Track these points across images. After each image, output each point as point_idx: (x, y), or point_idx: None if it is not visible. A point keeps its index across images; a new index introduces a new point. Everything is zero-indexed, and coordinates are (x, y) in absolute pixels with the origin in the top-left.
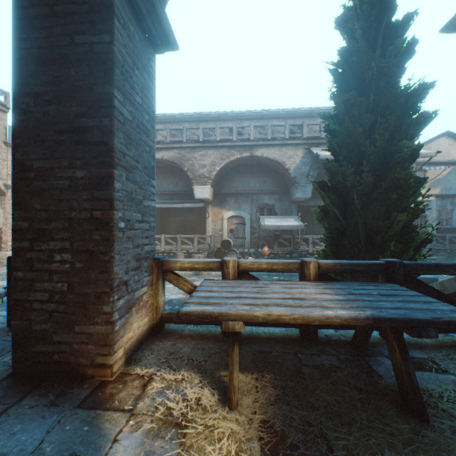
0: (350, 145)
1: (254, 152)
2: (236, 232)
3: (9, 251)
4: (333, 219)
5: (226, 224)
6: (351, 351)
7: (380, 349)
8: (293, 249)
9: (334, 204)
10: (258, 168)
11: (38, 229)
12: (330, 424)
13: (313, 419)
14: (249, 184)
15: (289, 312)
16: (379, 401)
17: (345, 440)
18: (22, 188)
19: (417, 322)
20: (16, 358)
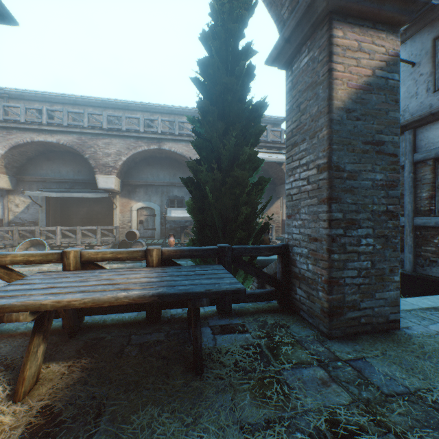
0: (209, 147)
1: (162, 145)
2: (146, 223)
3: None
4: (198, 211)
5: (135, 216)
6: (184, 326)
7: (209, 321)
8: None
9: (198, 197)
10: (168, 161)
11: None
12: (115, 394)
13: (100, 393)
14: (159, 176)
15: (82, 297)
16: (174, 365)
17: (117, 405)
18: None
19: (194, 294)
20: None
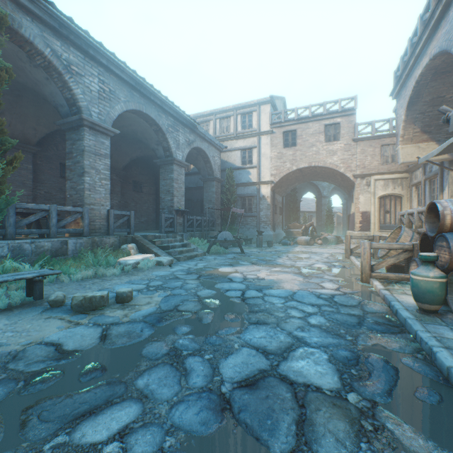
0: None
1: None
2: None
3: (356, 232)
4: None
5: None
6: None
7: None
8: None
9: None
10: None
11: None
12: None
13: None
14: None
15: None
16: None
17: None
18: None
19: None
20: None
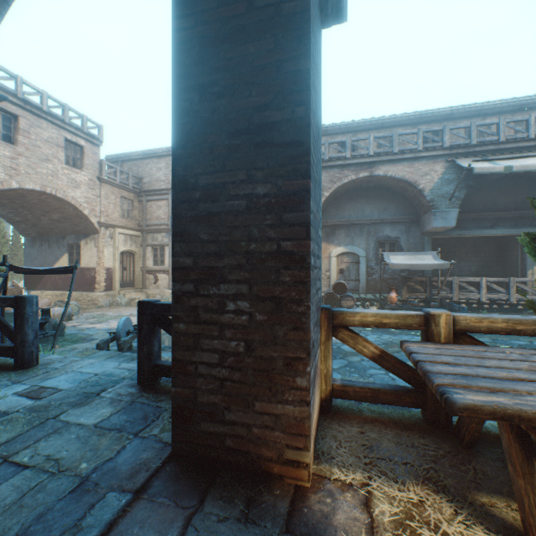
0: None
1: (373, 170)
2: (347, 273)
3: (102, 292)
4: None
5: (334, 263)
6: None
7: None
8: (429, 295)
9: None
10: (376, 191)
11: (205, 267)
12: None
13: None
14: (364, 212)
15: None
16: None
17: None
18: (184, 213)
19: None
20: (176, 437)
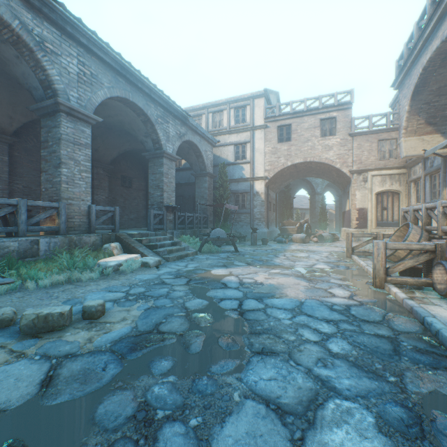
0: None
1: None
2: None
3: (352, 229)
4: None
5: None
6: None
7: None
8: None
9: None
10: None
11: None
12: None
13: None
14: None
15: None
16: None
17: None
18: None
19: None
20: None
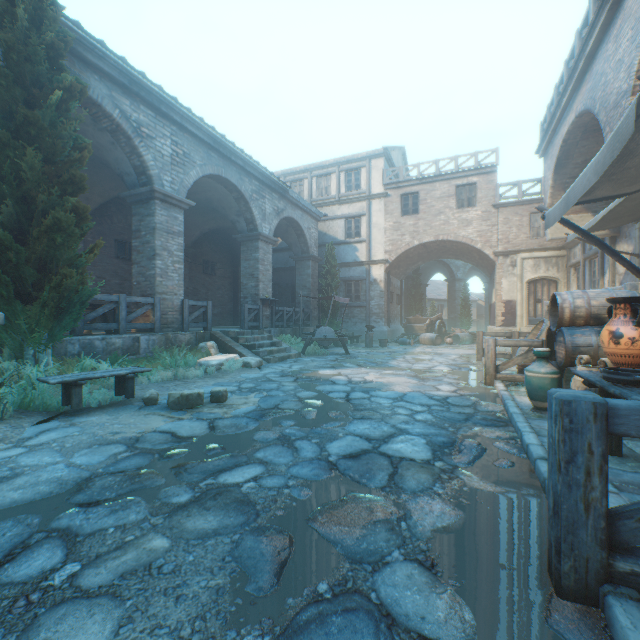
0: None
1: None
2: None
3: (497, 327)
4: None
5: None
6: None
7: None
8: None
9: None
10: None
11: None
12: None
13: None
14: None
15: None
16: None
17: None
18: None
19: None
20: None
